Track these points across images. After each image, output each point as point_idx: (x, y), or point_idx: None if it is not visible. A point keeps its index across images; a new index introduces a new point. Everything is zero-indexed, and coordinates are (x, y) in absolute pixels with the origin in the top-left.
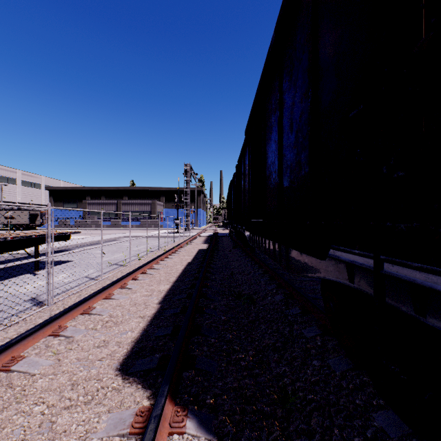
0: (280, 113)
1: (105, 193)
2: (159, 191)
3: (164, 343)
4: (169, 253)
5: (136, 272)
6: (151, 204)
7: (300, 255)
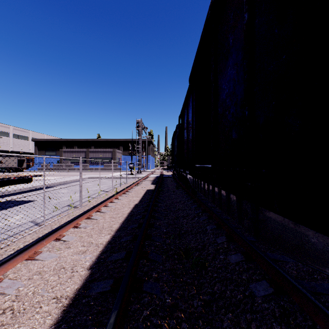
0: (248, 15)
1: (77, 143)
2: (118, 142)
3: None
4: (120, 194)
5: (79, 218)
6: (112, 152)
7: (293, 225)
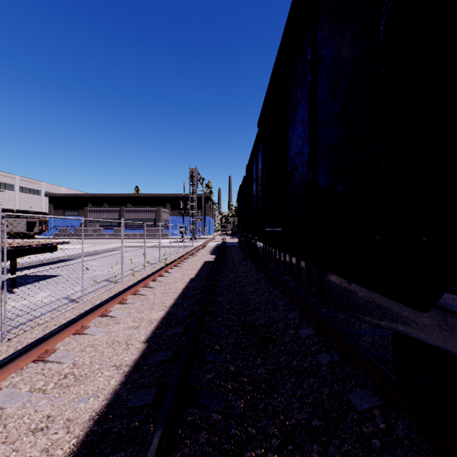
0: (312, 78)
1: (107, 199)
2: (164, 198)
3: (138, 423)
4: (170, 266)
5: (125, 293)
6: (156, 212)
7: (347, 284)
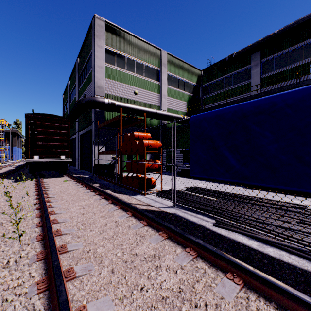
0: None
1: None
2: None
3: None
4: None
5: None
6: None
7: None
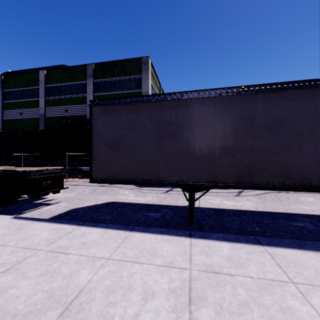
0: None
1: None
2: None
3: None
4: None
5: None
6: None
7: None
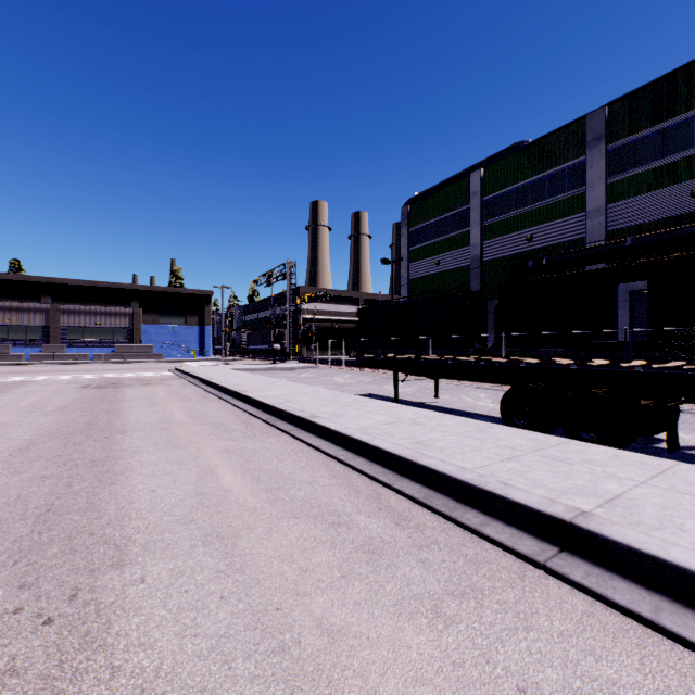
0: None
1: None
2: (128, 292)
3: None
4: None
5: None
6: (133, 316)
7: None
